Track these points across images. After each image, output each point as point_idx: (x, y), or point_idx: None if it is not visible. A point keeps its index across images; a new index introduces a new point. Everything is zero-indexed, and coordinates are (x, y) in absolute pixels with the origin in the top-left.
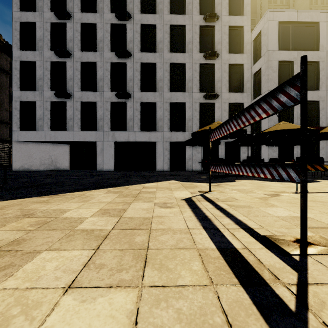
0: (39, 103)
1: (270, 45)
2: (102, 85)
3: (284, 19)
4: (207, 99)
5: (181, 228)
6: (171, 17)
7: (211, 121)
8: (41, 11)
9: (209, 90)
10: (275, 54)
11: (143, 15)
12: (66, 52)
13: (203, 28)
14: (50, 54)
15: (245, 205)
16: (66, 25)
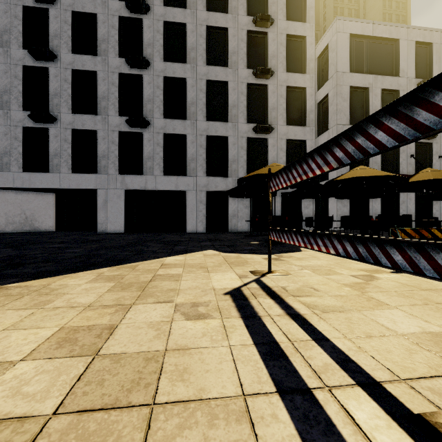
0: (3, 128)
1: (340, 65)
2: (105, 106)
3: (357, 32)
4: (258, 133)
5: (228, 393)
6: (209, 15)
7: (264, 164)
8: None
9: (260, 121)
10: (346, 77)
11: (167, 8)
12: (48, 52)
13: (252, 35)
14: (22, 54)
15: (336, 305)
16: (49, 12)
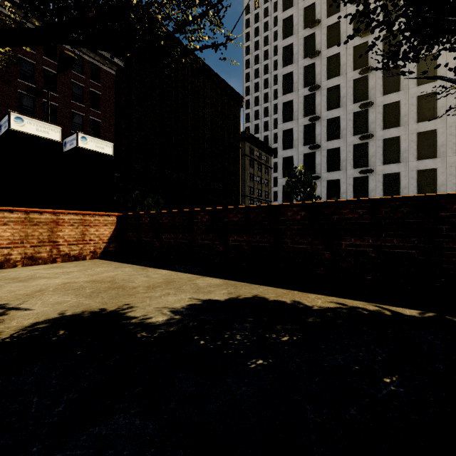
0: None
1: None
2: (345, 165)
3: None
4: None
5: None
6: (418, 88)
7: None
8: (296, 119)
9: None
10: None
11: (385, 96)
12: (317, 146)
13: None
14: (303, 149)
15: None
16: (315, 124)
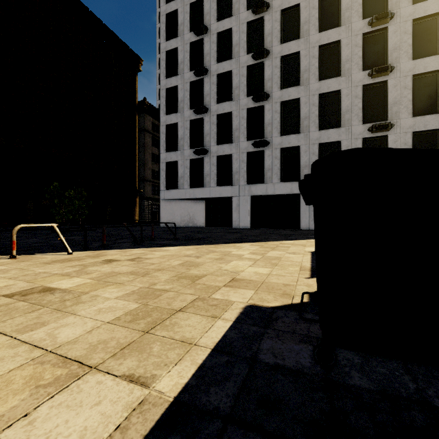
0: (180, 162)
1: None
2: (237, 135)
3: None
4: (375, 132)
5: (298, 261)
6: (321, 35)
7: None
8: (182, 73)
9: (378, 119)
10: None
11: (283, 45)
12: (204, 108)
13: (368, 35)
14: (189, 113)
15: None
16: (204, 80)
